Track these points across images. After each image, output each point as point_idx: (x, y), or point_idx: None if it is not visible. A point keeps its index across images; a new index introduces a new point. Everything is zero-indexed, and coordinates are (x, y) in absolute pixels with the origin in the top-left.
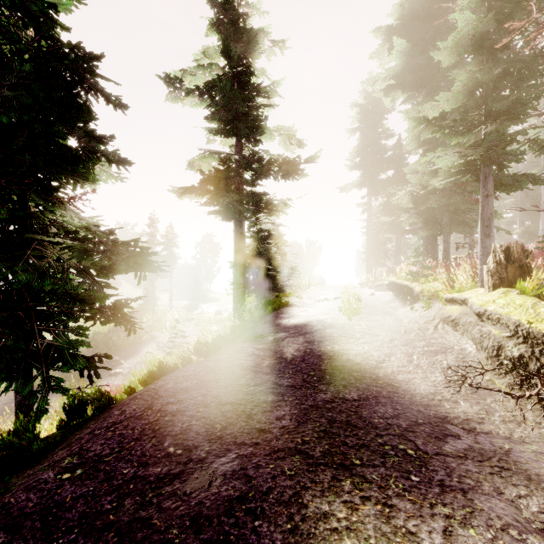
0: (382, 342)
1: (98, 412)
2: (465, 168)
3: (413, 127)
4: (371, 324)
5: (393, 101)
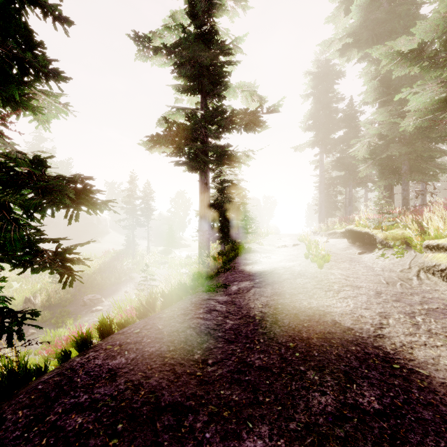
0: (368, 296)
1: None
2: (444, 105)
3: (370, 81)
4: (344, 272)
5: (348, 61)
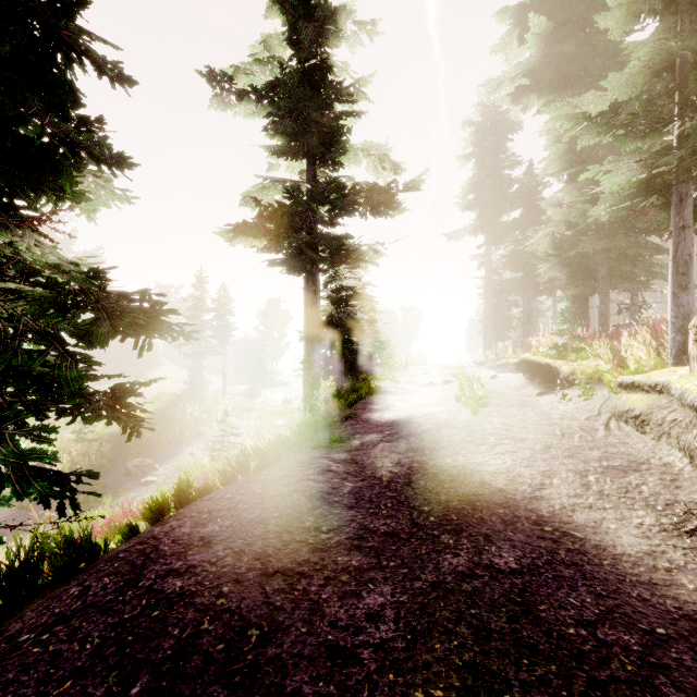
0: (532, 451)
1: (55, 579)
2: (646, 188)
3: (555, 143)
4: (506, 421)
5: (525, 110)
